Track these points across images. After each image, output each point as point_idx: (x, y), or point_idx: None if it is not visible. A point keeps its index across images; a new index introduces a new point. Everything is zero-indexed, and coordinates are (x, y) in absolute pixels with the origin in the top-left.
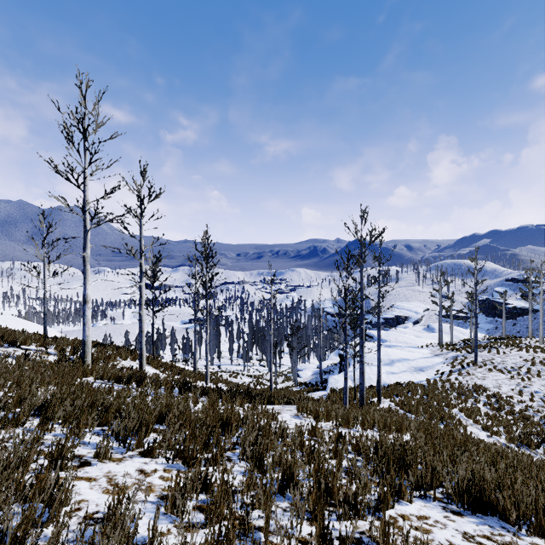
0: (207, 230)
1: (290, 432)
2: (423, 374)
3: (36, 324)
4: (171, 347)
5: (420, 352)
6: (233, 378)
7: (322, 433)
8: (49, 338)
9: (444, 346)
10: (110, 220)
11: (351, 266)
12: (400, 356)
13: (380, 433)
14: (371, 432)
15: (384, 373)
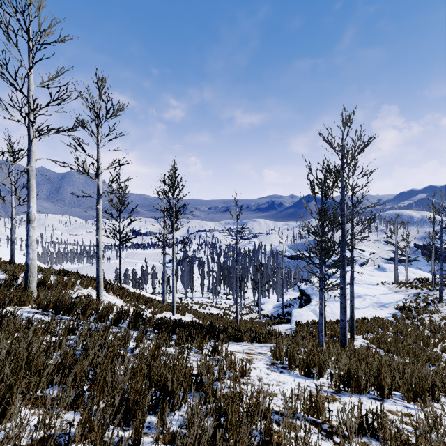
0: (174, 164)
1: (272, 403)
2: (387, 310)
3: (22, 256)
4: (152, 282)
5: (378, 288)
6: (202, 309)
7: (329, 411)
8: (11, 265)
9: (400, 283)
10: (59, 132)
11: (326, 189)
12: (360, 292)
13: (406, 402)
14: (393, 399)
15: (347, 308)
